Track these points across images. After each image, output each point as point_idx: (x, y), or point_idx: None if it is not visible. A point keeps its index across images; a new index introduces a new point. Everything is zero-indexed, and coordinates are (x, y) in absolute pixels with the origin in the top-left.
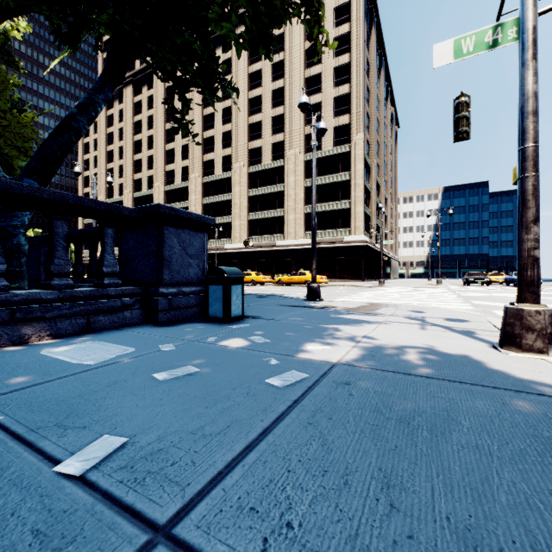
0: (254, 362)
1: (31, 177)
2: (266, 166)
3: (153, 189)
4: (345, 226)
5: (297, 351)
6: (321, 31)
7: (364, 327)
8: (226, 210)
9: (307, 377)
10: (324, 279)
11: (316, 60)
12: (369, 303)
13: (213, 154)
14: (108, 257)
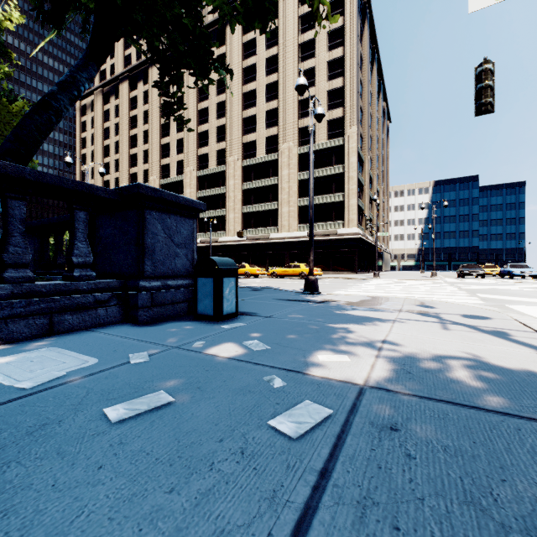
0: (250, 384)
1: (5, 159)
2: (260, 160)
3: (148, 183)
4: (338, 219)
5: (307, 364)
6: (321, 2)
7: (377, 326)
8: (220, 204)
9: (330, 413)
10: (319, 272)
11: (315, 35)
12: (370, 296)
13: (208, 148)
14: (79, 245)
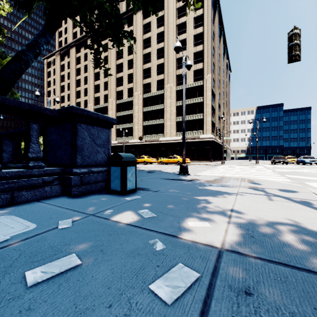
0: (139, 247)
1: None
2: (153, 94)
3: (87, 107)
4: (200, 129)
5: (180, 229)
6: None
7: (226, 198)
8: (130, 120)
9: (197, 276)
10: (188, 161)
11: (186, 14)
12: (220, 176)
13: (122, 87)
14: (33, 146)
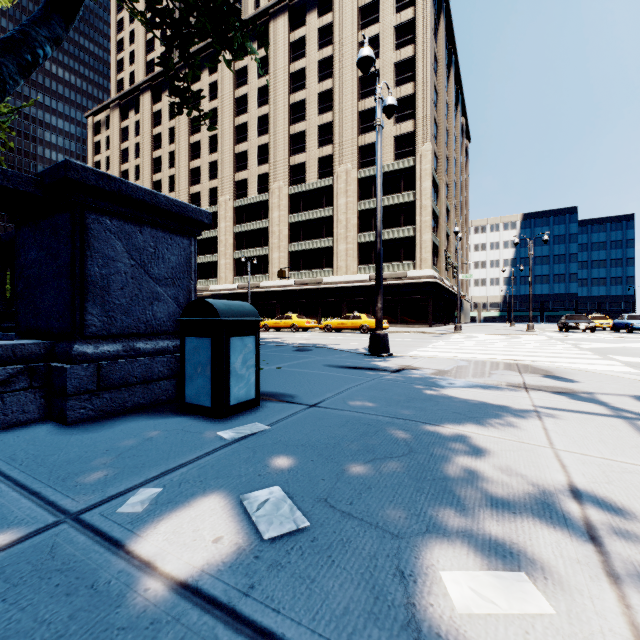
0: None
1: None
2: (310, 186)
3: None
4: (408, 258)
5: (419, 633)
6: None
7: (520, 431)
8: (262, 240)
9: None
10: (385, 324)
11: None
12: (464, 360)
13: (247, 173)
14: None
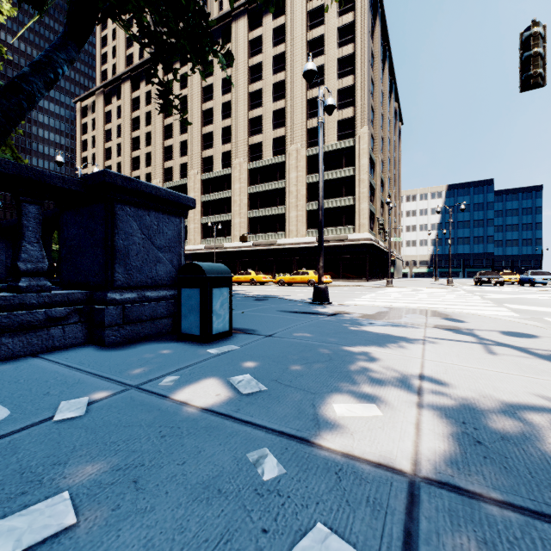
0: (224, 471)
1: None
2: (266, 162)
3: None
4: (349, 223)
5: (318, 421)
6: None
7: (406, 350)
8: (225, 208)
9: None
10: (328, 279)
11: (326, 8)
12: (387, 307)
13: (212, 150)
14: (28, 247)
